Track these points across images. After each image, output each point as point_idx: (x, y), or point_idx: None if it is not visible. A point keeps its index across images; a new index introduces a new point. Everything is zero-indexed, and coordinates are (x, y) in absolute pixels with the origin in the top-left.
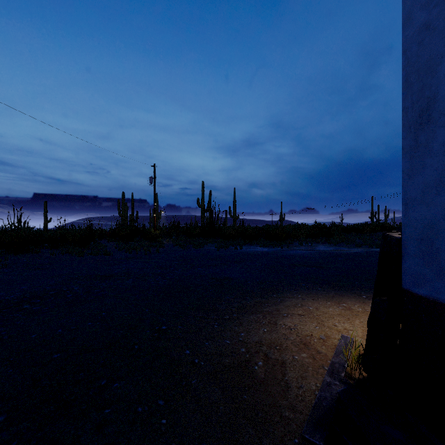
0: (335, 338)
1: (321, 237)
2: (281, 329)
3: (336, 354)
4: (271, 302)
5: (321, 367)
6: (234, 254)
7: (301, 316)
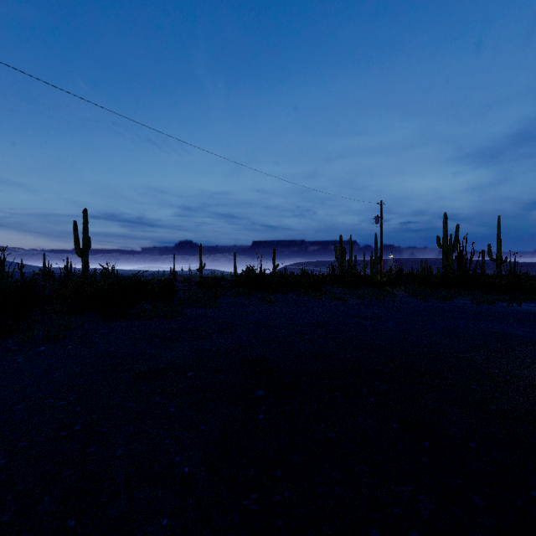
0: None
1: None
2: None
3: None
4: None
5: None
6: (509, 312)
7: None
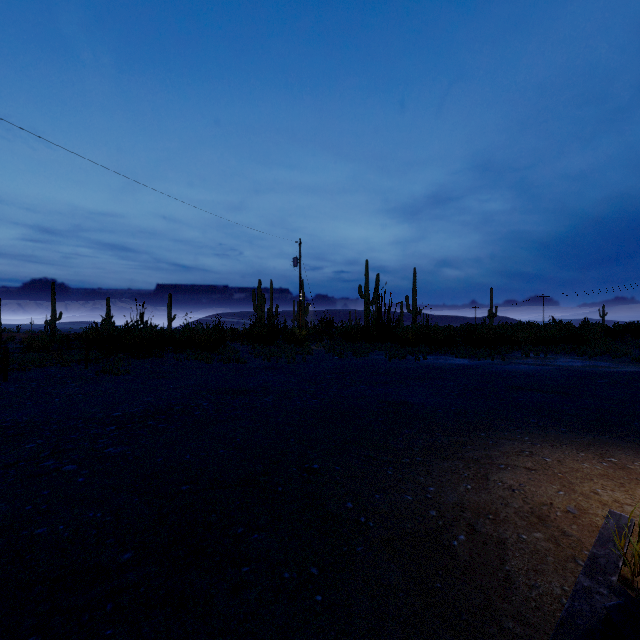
0: (596, 515)
1: (563, 344)
2: (495, 488)
3: (600, 541)
4: (477, 445)
5: (571, 559)
6: (415, 368)
7: (530, 470)
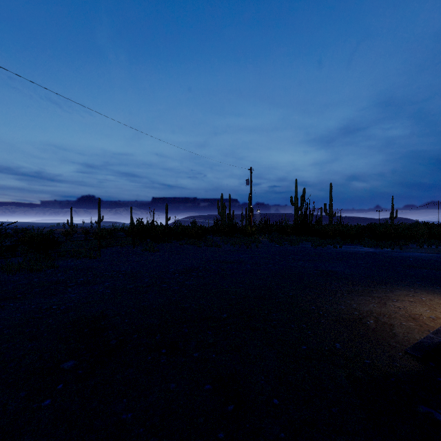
0: None
1: None
2: (390, 307)
3: None
4: (380, 291)
5: (427, 331)
6: (334, 252)
7: (411, 302)
